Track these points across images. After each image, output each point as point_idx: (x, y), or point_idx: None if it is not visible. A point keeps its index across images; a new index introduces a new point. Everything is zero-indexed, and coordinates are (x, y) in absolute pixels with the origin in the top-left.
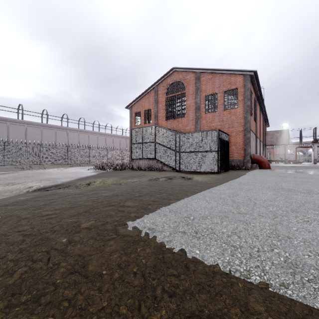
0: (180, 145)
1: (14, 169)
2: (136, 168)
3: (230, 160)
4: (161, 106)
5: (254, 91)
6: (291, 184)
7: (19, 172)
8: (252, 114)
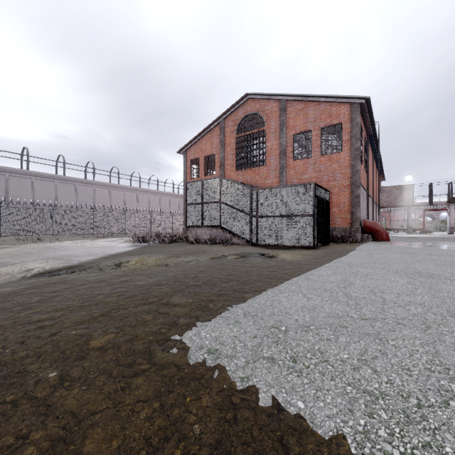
0: (257, 207)
1: (13, 242)
2: (192, 241)
3: (330, 229)
4: (230, 150)
5: (366, 129)
6: (430, 266)
7: (20, 246)
8: (363, 162)
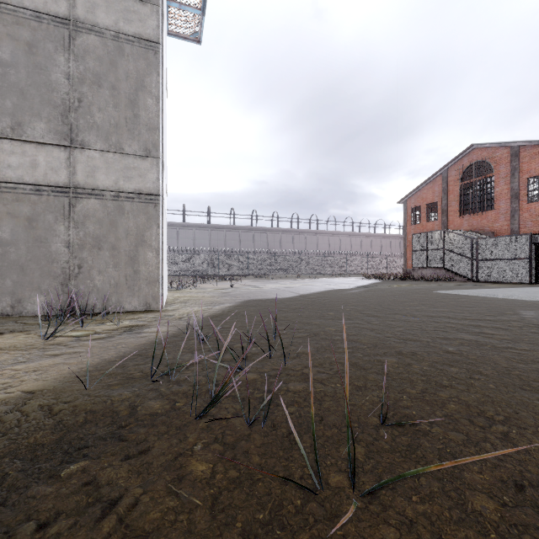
0: (477, 252)
1: (288, 278)
2: (418, 279)
3: None
4: (453, 197)
5: None
6: None
7: (301, 280)
8: None
